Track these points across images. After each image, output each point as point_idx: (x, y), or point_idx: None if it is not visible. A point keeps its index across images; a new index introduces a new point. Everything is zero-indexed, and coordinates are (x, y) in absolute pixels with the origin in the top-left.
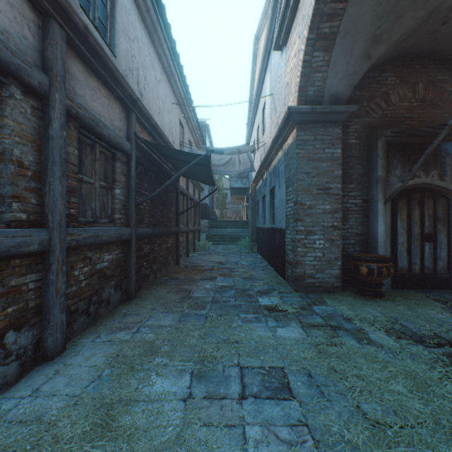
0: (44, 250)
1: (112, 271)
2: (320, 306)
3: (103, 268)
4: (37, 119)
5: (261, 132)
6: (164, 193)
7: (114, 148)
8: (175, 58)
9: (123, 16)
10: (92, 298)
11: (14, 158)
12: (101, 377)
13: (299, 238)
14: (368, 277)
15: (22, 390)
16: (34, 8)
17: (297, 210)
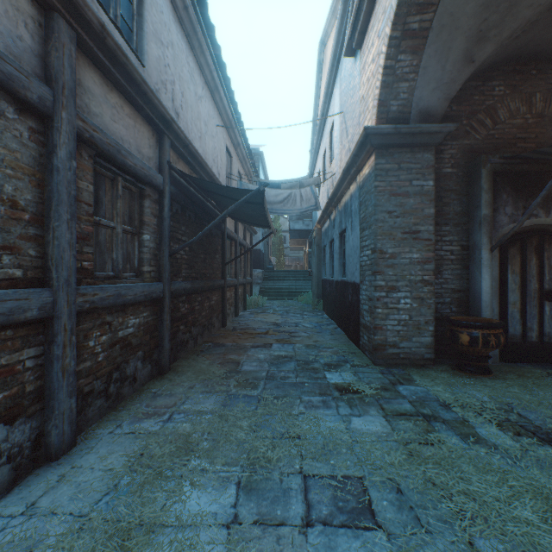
0: (46, 316)
1: (139, 339)
2: (407, 386)
3: (127, 335)
4: (37, 144)
5: (328, 160)
6: (206, 237)
7: (141, 182)
8: (220, 68)
9: (153, 15)
10: (113, 375)
11: (5, 197)
12: (118, 487)
13: (379, 296)
14: (470, 348)
15: (14, 504)
16: (32, 0)
17: (376, 259)
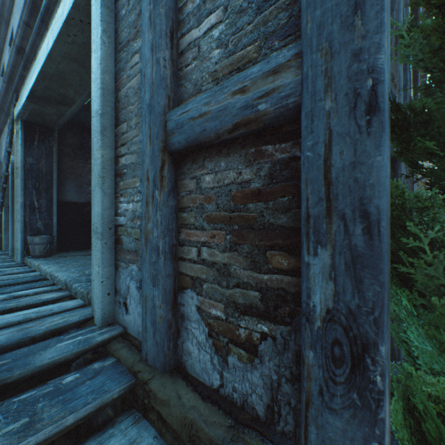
0: None
1: None
2: None
3: None
4: None
5: None
6: None
7: None
8: None
9: None
10: None
11: None
12: None
13: None
14: None
15: None
16: None
17: None
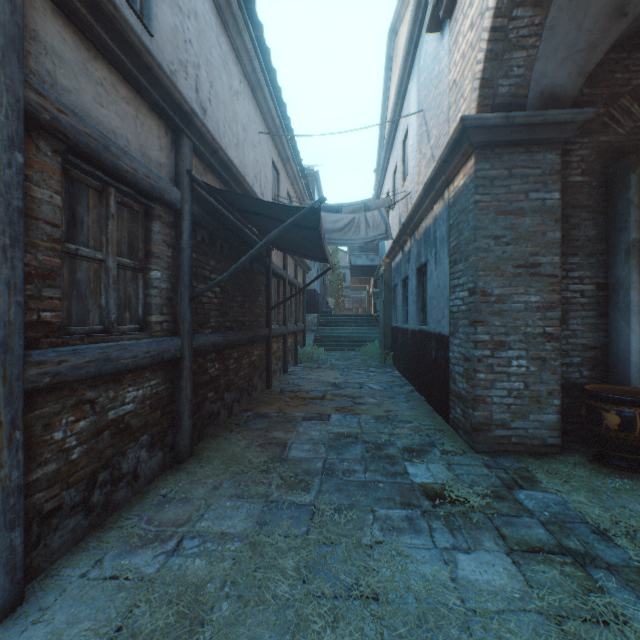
0: None
1: (144, 418)
2: (530, 492)
3: (123, 415)
4: None
5: (401, 177)
6: (245, 275)
7: (147, 197)
8: (263, 56)
9: None
10: (98, 476)
11: None
12: None
13: (481, 355)
14: (620, 434)
15: None
16: None
17: (477, 304)
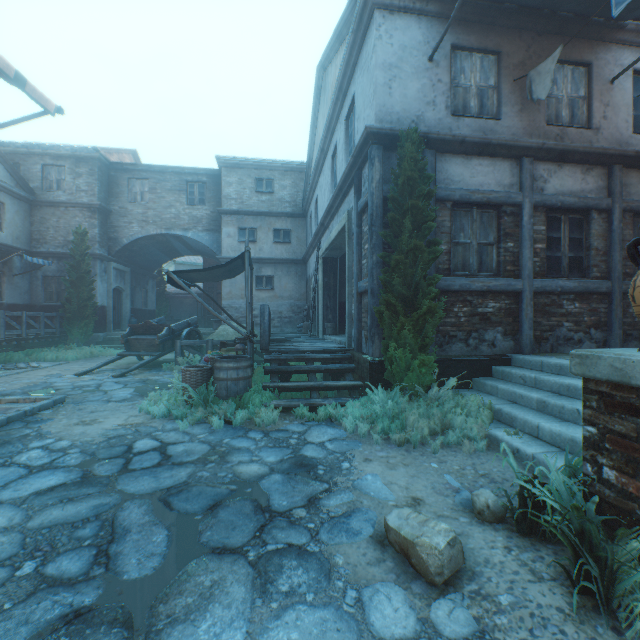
0: (607, 292)
1: None
2: None
3: None
4: (604, 223)
5: None
6: None
7: None
8: None
9: None
10: None
11: (593, 248)
12: None
13: None
14: None
15: None
16: (602, 167)
17: None
